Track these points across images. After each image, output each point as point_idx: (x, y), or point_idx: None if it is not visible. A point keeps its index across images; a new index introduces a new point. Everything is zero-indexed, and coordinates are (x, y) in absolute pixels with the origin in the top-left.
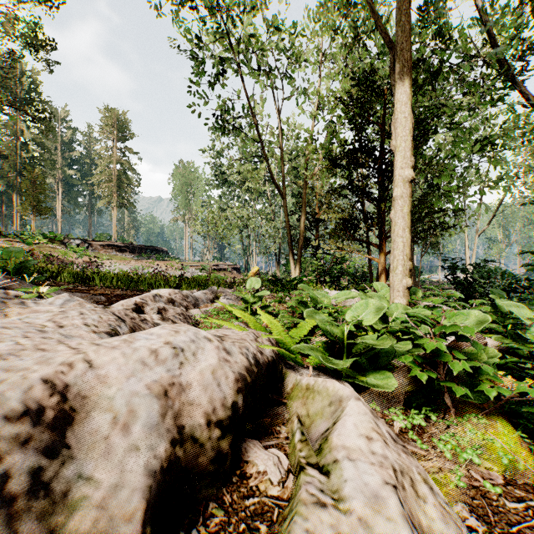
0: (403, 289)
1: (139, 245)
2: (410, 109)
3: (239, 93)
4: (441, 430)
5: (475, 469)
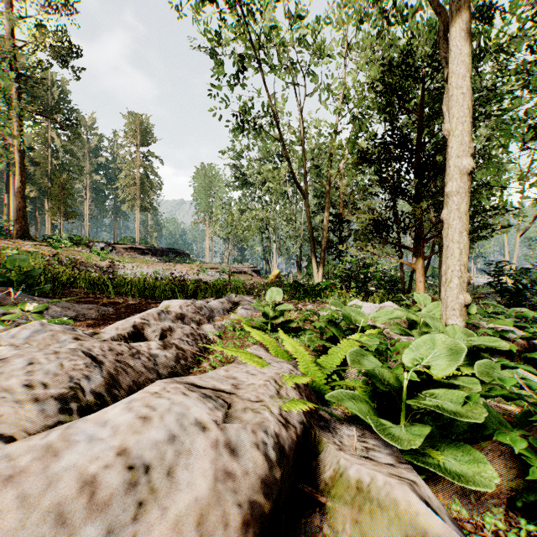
0: (459, 306)
1: (161, 248)
2: (470, 83)
3: (259, 91)
4: None
5: None
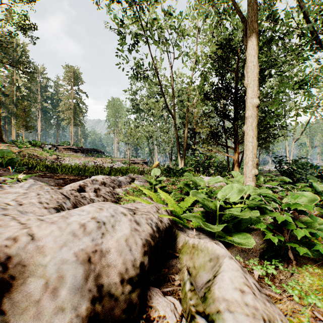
0: (252, 176)
1: (87, 148)
2: (257, 60)
3: (146, 55)
4: (287, 277)
5: (316, 309)
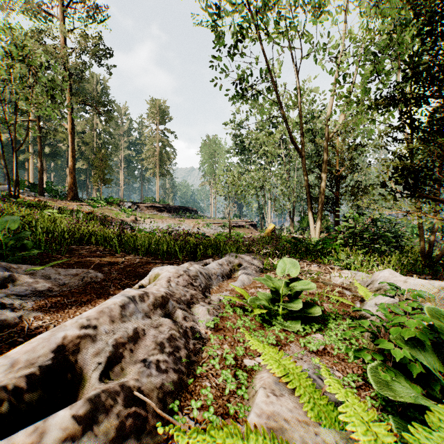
0: None
1: (174, 206)
2: None
3: (256, 59)
4: None
5: None
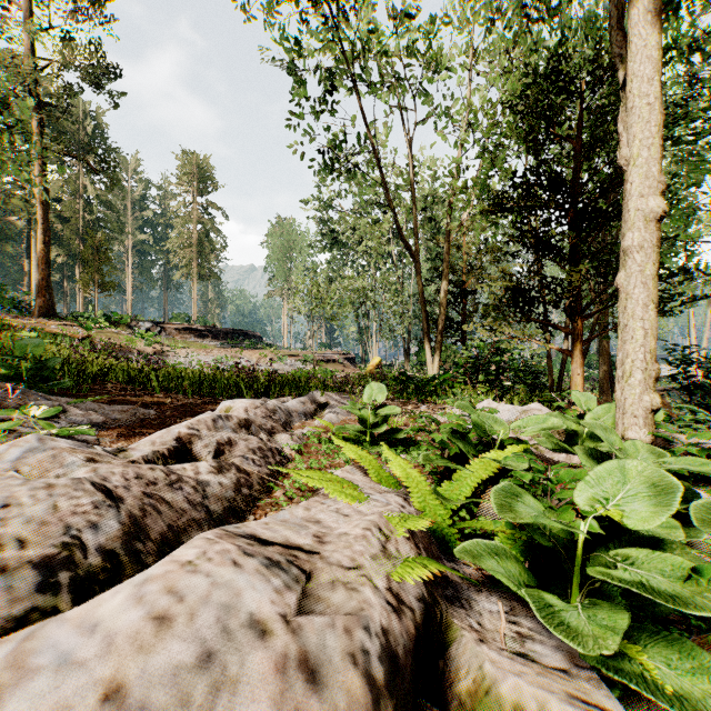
0: (644, 412)
1: (224, 329)
2: (659, 89)
3: (353, 118)
4: None
5: None
